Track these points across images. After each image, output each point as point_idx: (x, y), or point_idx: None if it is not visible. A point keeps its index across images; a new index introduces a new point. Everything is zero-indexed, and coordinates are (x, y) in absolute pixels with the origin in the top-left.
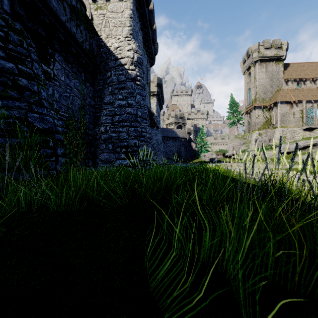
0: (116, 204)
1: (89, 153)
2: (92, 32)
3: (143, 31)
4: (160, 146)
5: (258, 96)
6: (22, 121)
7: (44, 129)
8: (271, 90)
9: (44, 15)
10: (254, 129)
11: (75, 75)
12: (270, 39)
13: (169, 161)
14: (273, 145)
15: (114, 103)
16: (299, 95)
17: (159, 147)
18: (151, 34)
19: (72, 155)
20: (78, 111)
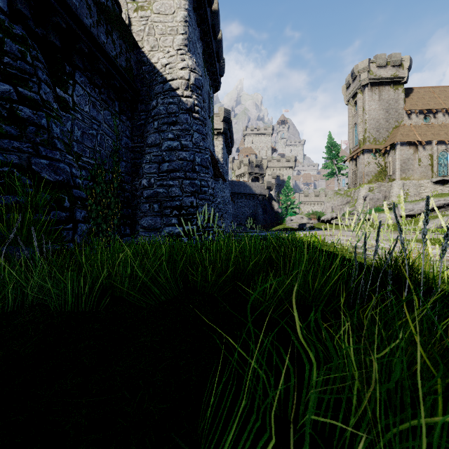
0: (157, 300)
1: (126, 217)
2: (129, 42)
3: (203, 42)
4: (228, 207)
5: (367, 135)
6: (22, 171)
7: (56, 182)
8: (387, 126)
9: (59, 15)
10: (362, 182)
11: (105, 105)
12: (385, 54)
13: (241, 228)
14: (402, 206)
15: (161, 145)
16: (427, 133)
17: (227, 208)
18: (215, 46)
19: (101, 219)
20: (109, 156)
